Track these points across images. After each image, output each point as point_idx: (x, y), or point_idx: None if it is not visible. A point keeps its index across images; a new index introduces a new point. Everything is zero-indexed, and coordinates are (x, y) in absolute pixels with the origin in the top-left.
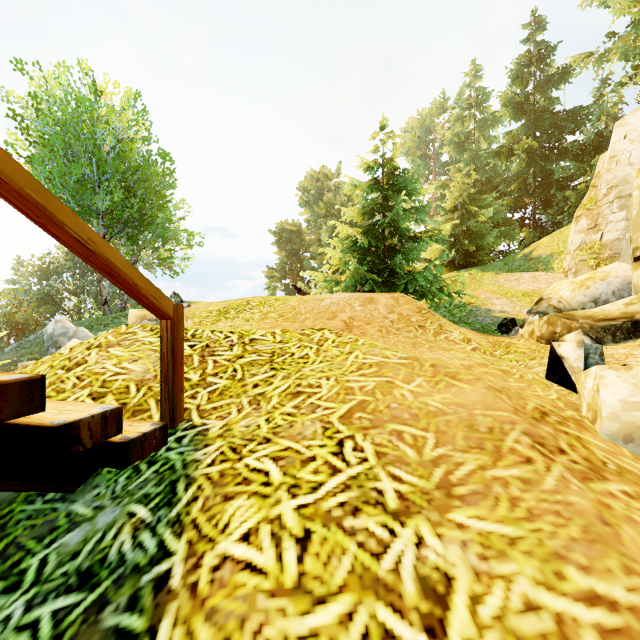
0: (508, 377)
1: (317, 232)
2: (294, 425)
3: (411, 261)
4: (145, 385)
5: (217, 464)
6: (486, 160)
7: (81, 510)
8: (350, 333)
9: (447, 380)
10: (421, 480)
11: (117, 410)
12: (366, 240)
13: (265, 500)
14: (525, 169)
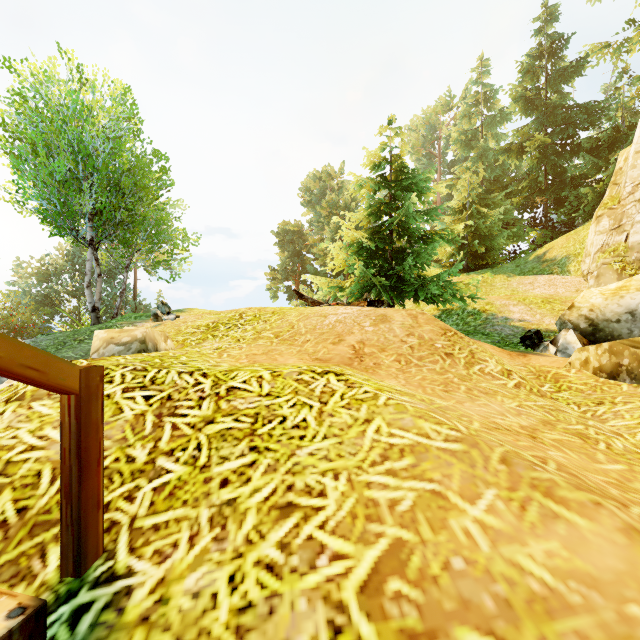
0: (593, 450)
1: (320, 232)
2: (276, 609)
3: (421, 265)
4: None
5: None
6: (494, 158)
7: None
8: (361, 364)
9: (540, 500)
10: None
11: None
12: (373, 242)
13: None
14: (536, 167)
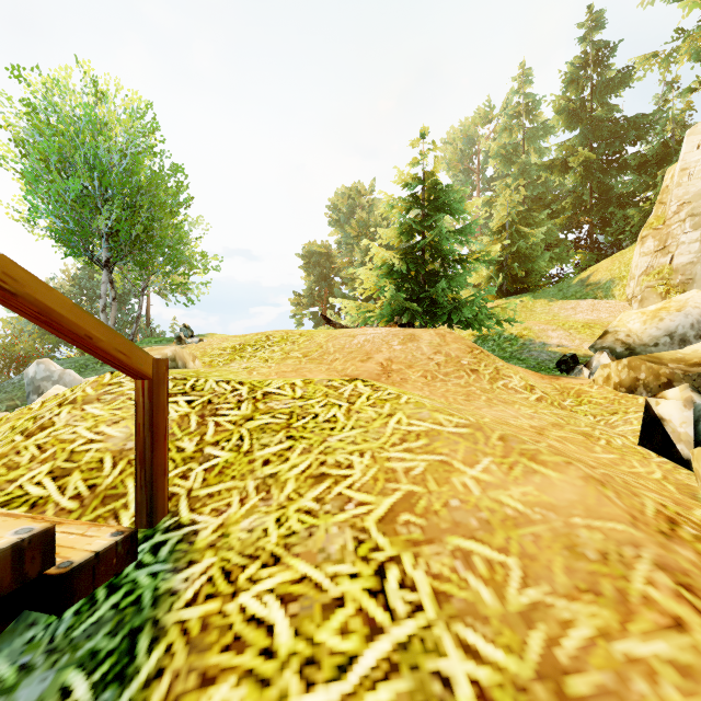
0: (593, 444)
1: (349, 254)
2: (314, 533)
3: (455, 288)
4: (124, 458)
5: (200, 602)
6: (536, 174)
7: (2, 669)
8: (388, 379)
9: (525, 463)
10: (510, 657)
11: (43, 534)
12: (404, 264)
13: (263, 691)
14: (581, 184)
